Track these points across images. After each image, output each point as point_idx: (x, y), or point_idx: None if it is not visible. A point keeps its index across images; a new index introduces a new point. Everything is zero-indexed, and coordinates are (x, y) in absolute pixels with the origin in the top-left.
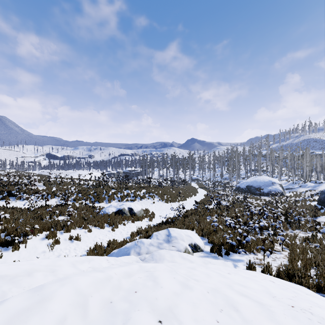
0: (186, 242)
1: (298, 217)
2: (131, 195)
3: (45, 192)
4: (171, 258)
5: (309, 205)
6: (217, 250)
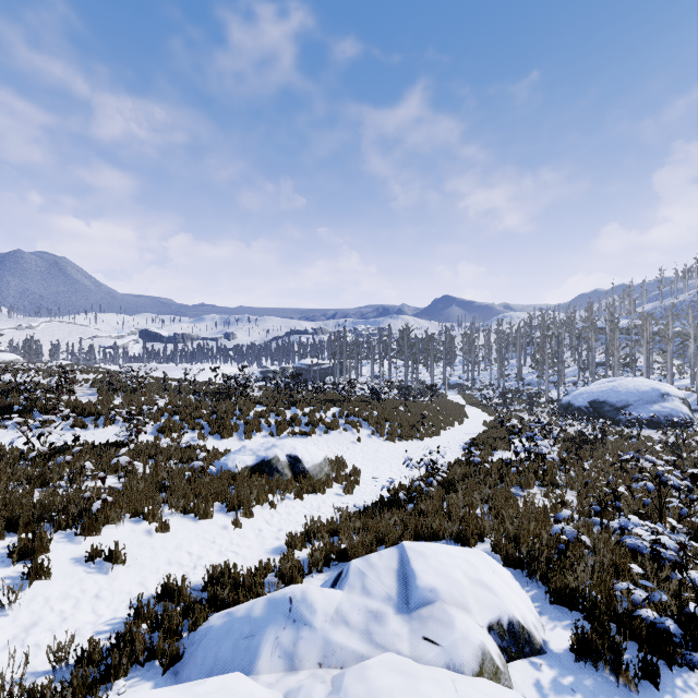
0: (478, 618)
1: None
2: (303, 420)
3: (92, 409)
4: None
5: None
6: (608, 656)
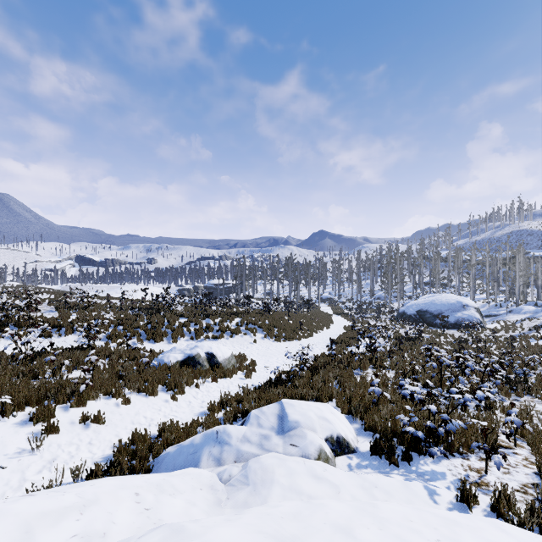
0: (320, 435)
1: (524, 370)
2: (215, 327)
3: (56, 322)
4: (289, 479)
5: (537, 347)
6: (386, 450)
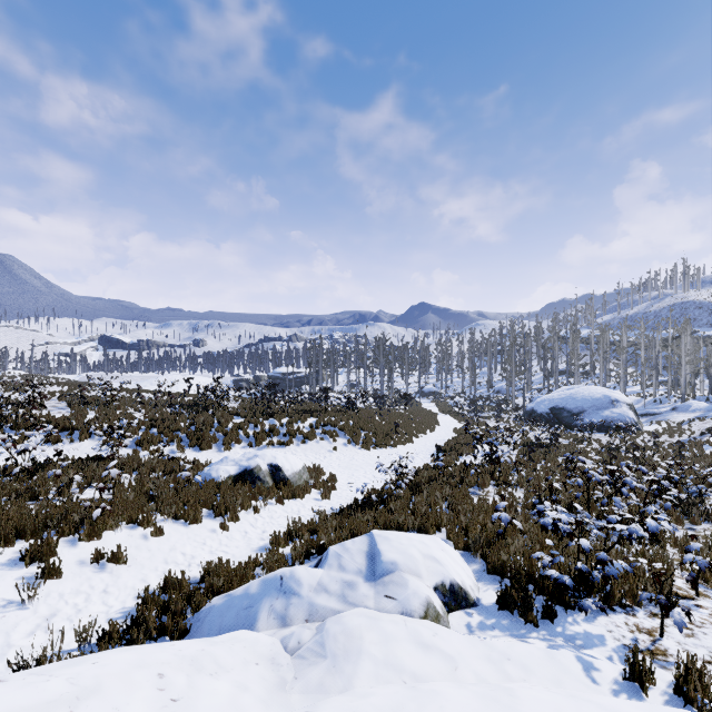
0: (427, 582)
1: (700, 487)
2: (281, 430)
3: (67, 424)
4: (384, 649)
5: None
6: (520, 603)
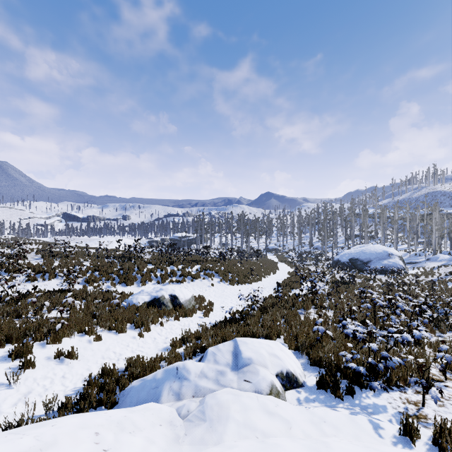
0: (271, 371)
1: (446, 309)
2: (178, 273)
3: (40, 269)
4: (243, 415)
5: None
6: (331, 384)
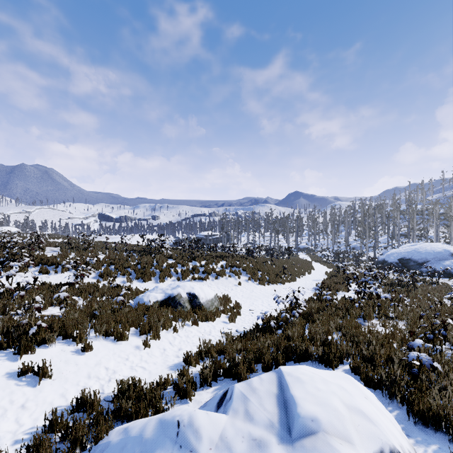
0: (362, 451)
1: None
2: (201, 269)
3: (54, 260)
4: None
5: None
6: None
